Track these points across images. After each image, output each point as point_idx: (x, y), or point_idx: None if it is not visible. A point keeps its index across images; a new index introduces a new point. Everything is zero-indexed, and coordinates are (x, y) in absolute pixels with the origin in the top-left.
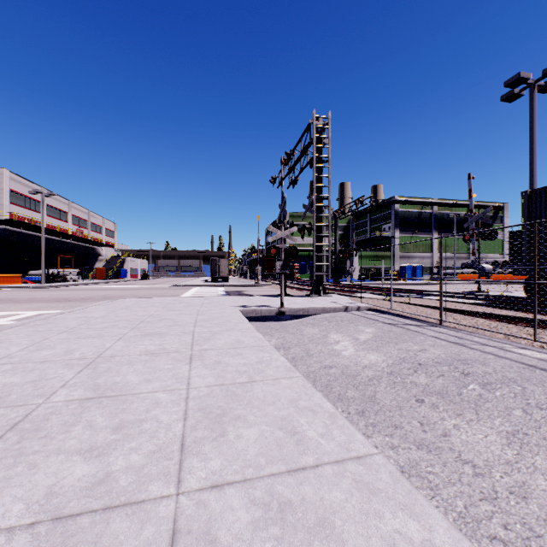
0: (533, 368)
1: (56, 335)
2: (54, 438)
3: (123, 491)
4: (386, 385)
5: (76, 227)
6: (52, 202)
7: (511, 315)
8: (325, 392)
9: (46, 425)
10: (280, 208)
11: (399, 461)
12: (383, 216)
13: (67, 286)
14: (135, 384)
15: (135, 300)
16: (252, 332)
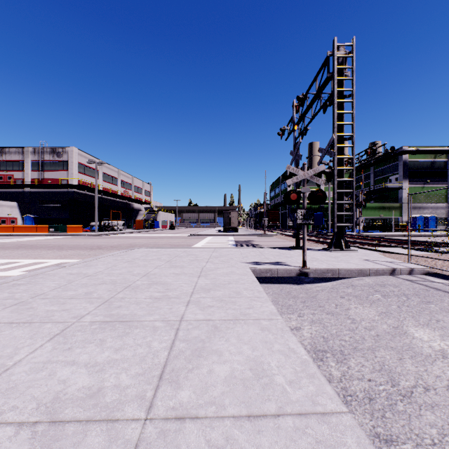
0: None
1: None
2: None
3: None
4: None
5: (123, 189)
6: (107, 171)
7: None
8: None
9: None
10: (292, 154)
11: None
12: (389, 168)
13: (112, 234)
14: None
15: (148, 250)
16: (281, 333)
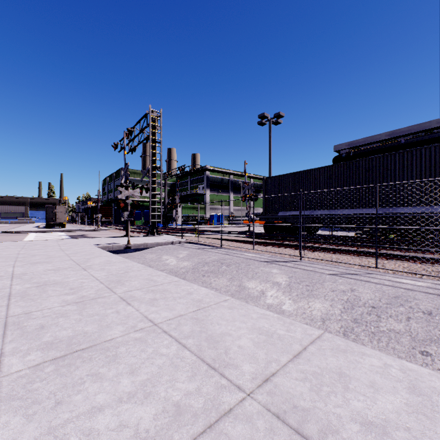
0: (248, 259)
1: None
2: (42, 295)
3: (95, 296)
4: (191, 273)
5: None
6: None
7: (250, 240)
8: None
9: (29, 293)
10: (124, 171)
11: None
12: (199, 179)
13: None
14: (61, 279)
15: None
16: (115, 256)
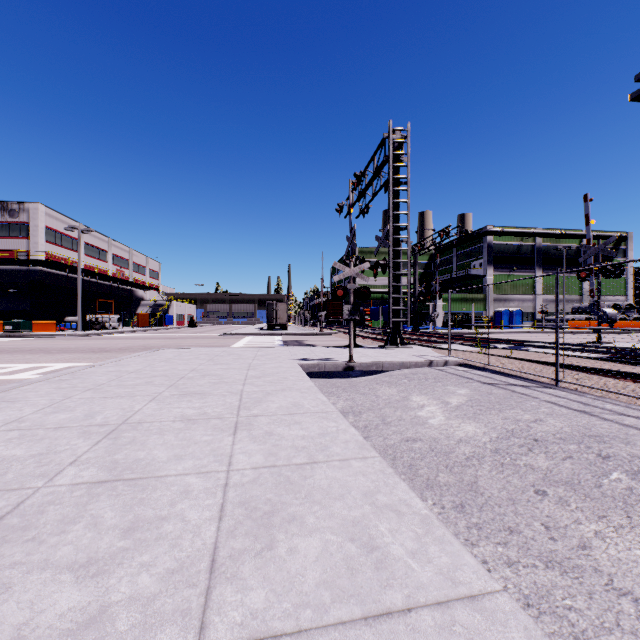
0: None
1: (80, 393)
2: (43, 543)
3: None
4: (491, 467)
5: (116, 268)
6: (90, 240)
7: None
8: (408, 475)
9: (39, 520)
10: (348, 241)
11: (521, 588)
12: (473, 251)
13: (105, 334)
14: (162, 462)
15: (178, 351)
16: (314, 393)
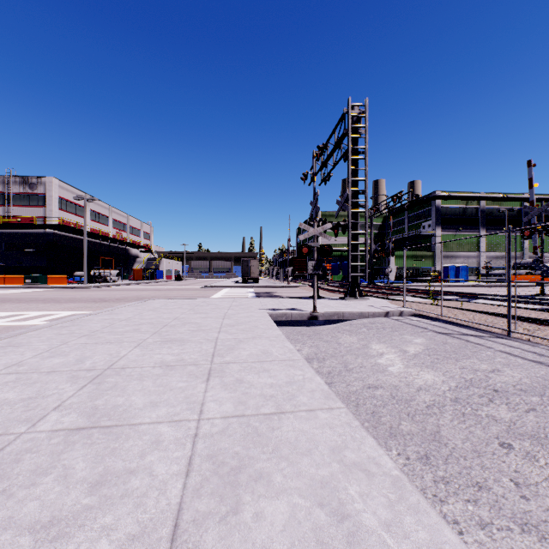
0: None
1: (76, 339)
2: (12, 497)
3: None
4: (452, 416)
5: (116, 231)
6: (95, 208)
7: None
8: (372, 423)
9: (13, 470)
10: (312, 205)
11: None
12: (422, 213)
13: (106, 287)
14: (138, 409)
15: (164, 301)
16: (281, 341)
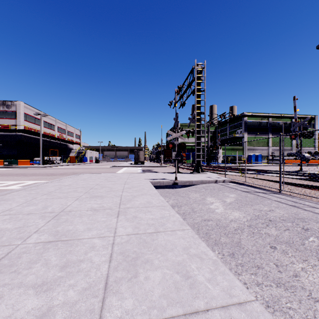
0: None
1: (40, 196)
2: (20, 273)
3: None
4: (247, 234)
5: (59, 133)
6: (46, 120)
7: None
8: (205, 238)
9: (18, 261)
10: (175, 120)
11: (264, 297)
12: (237, 125)
13: (54, 166)
14: (81, 231)
15: (89, 175)
16: (157, 196)
